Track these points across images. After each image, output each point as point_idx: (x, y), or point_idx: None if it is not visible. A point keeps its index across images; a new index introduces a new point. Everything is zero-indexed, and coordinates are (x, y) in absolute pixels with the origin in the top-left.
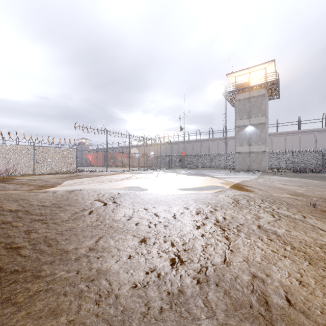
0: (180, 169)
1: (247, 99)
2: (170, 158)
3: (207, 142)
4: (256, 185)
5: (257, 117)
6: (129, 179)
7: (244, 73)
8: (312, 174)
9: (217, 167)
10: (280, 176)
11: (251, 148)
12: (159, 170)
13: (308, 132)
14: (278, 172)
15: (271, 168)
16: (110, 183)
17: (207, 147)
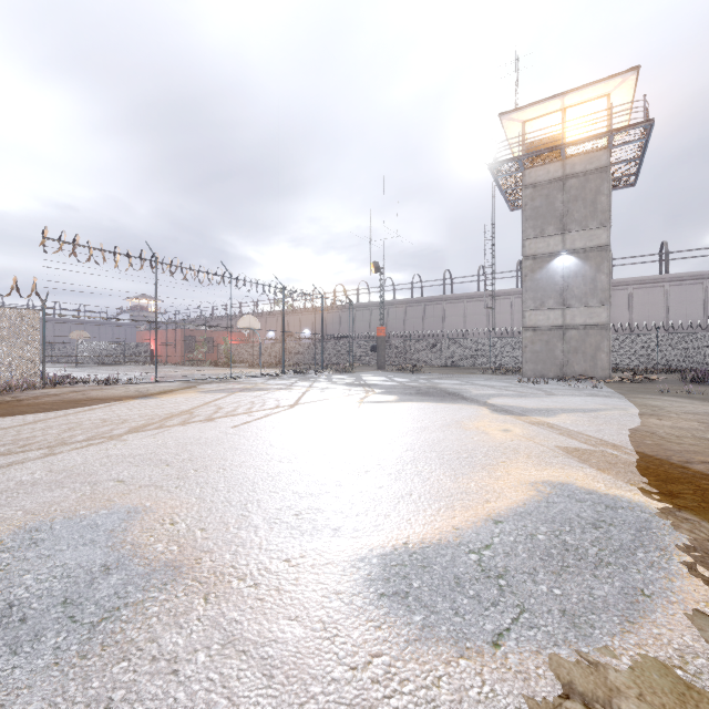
0: (373, 373)
1: (556, 182)
2: (349, 342)
3: (439, 306)
4: None
5: (585, 230)
6: (174, 422)
7: (550, 109)
8: None
9: (465, 365)
10: (702, 400)
11: (568, 315)
12: (316, 375)
13: (688, 280)
14: (649, 382)
15: None
16: (11, 470)
17: (439, 317)
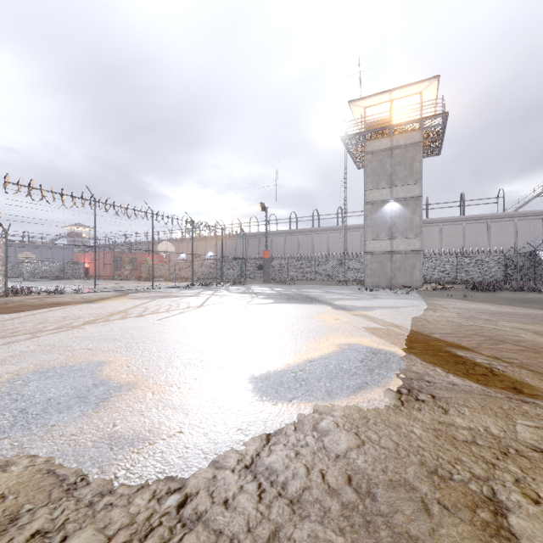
0: (260, 285)
1: (387, 151)
2: (243, 262)
3: (309, 235)
4: (478, 341)
5: (406, 185)
6: (116, 317)
7: (382, 100)
8: (517, 295)
9: (327, 279)
10: (469, 301)
11: (394, 244)
12: (217, 287)
13: (478, 220)
14: (446, 290)
15: (424, 282)
16: (12, 345)
17: (309, 244)
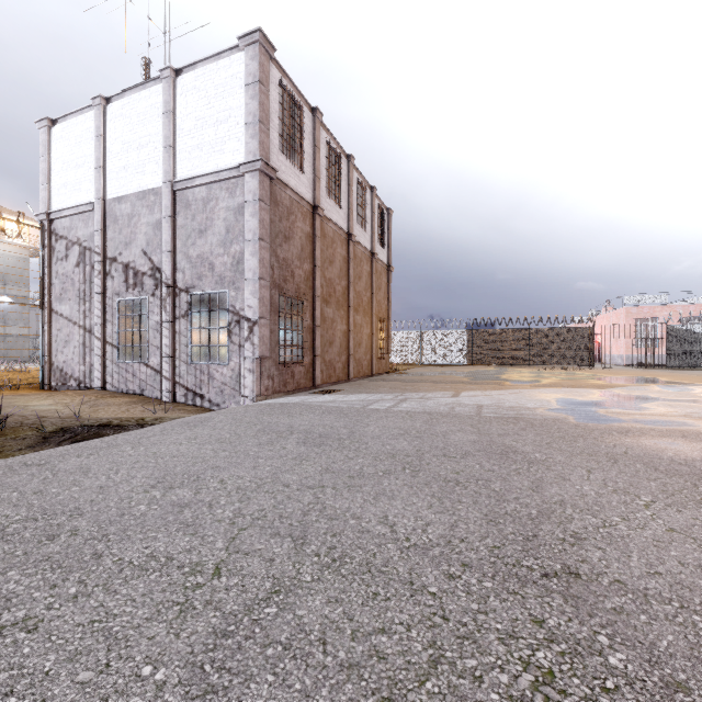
0: None
1: (1, 255)
2: None
3: None
4: None
5: (18, 287)
6: None
7: None
8: None
9: None
10: None
11: (8, 329)
12: None
13: None
14: None
15: None
16: None
17: None
